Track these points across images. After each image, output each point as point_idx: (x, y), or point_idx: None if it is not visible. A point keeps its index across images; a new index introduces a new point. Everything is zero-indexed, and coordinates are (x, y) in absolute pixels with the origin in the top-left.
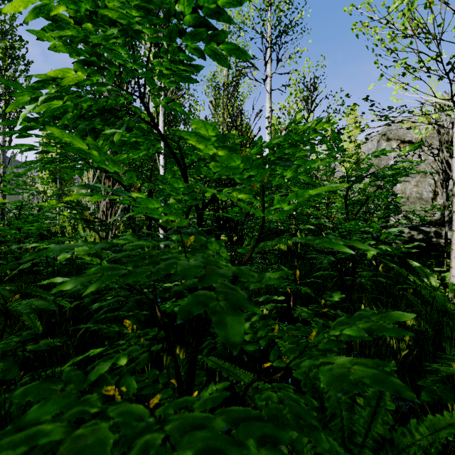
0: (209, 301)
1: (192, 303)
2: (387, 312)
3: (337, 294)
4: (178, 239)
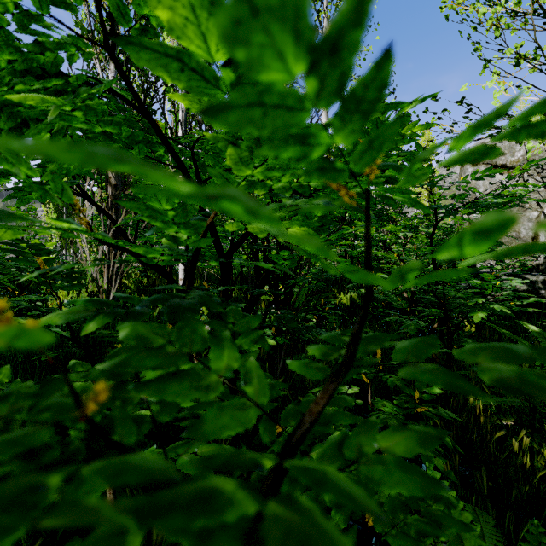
0: None
1: None
2: None
3: None
4: (130, 338)
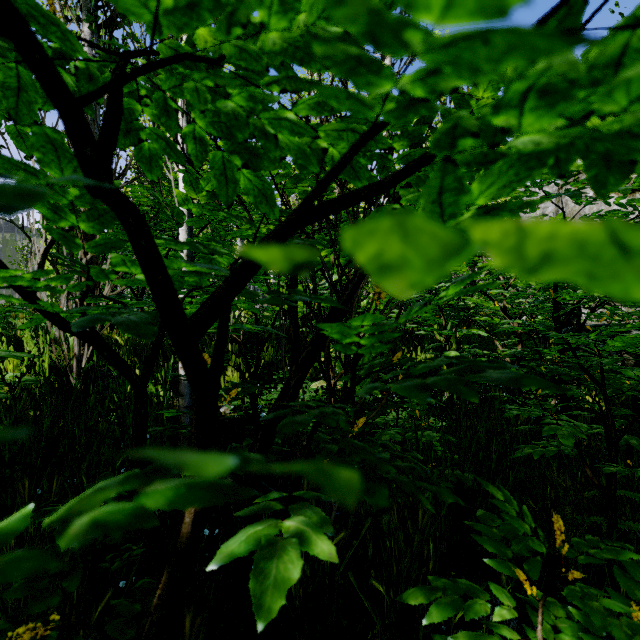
0: None
1: None
2: None
3: None
4: None
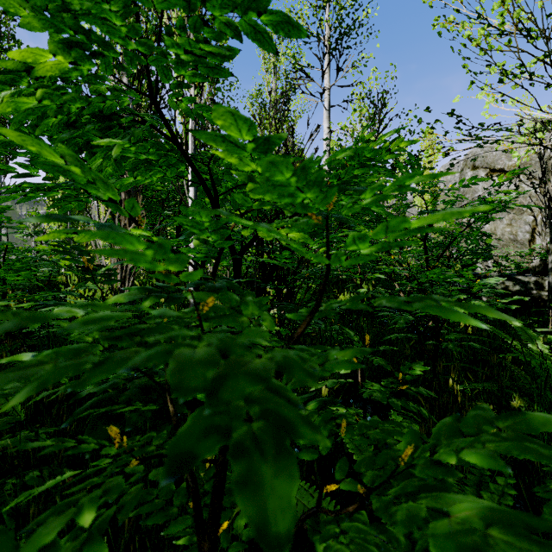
0: (232, 425)
1: (198, 431)
2: (522, 415)
3: (419, 366)
4: (195, 298)
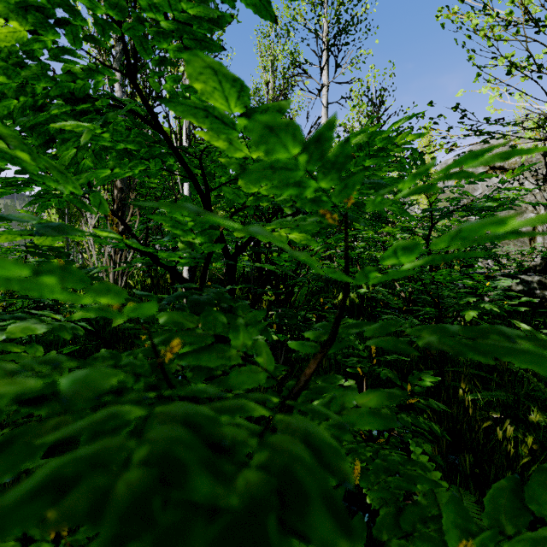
0: None
1: None
2: None
3: (428, 376)
4: (168, 323)
